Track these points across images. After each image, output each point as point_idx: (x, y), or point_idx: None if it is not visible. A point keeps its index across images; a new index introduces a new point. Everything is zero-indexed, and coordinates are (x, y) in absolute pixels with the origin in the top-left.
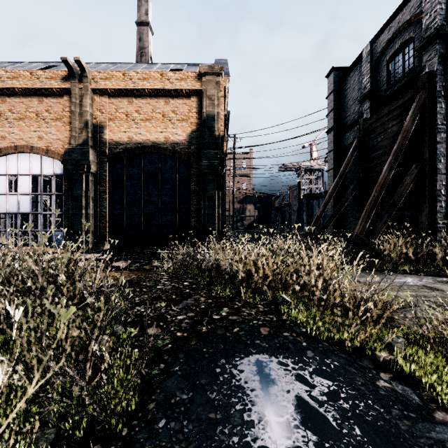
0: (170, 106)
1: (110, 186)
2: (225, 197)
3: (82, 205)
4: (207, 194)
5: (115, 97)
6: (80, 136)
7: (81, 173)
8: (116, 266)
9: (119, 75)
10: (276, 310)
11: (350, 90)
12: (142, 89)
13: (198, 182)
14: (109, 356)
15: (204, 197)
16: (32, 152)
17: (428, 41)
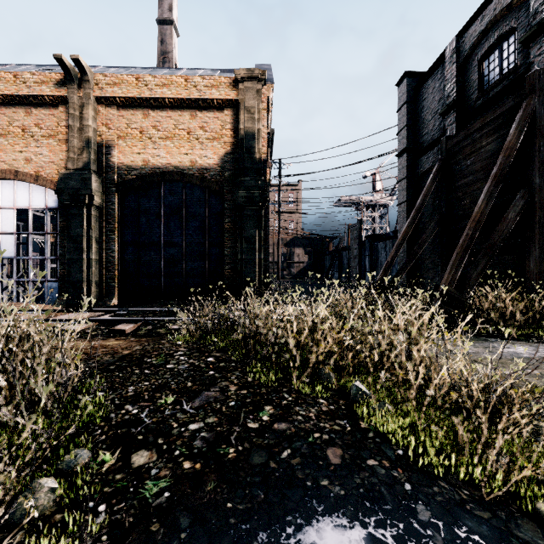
0: (197, 121)
1: (119, 223)
2: (268, 238)
3: (82, 248)
4: (245, 233)
5: (126, 109)
6: (79, 158)
7: (81, 207)
8: (120, 329)
9: (131, 80)
10: (347, 409)
11: (428, 101)
12: (161, 99)
13: (233, 218)
14: (46, 526)
15: (241, 237)
16: (17, 178)
17: (538, 29)
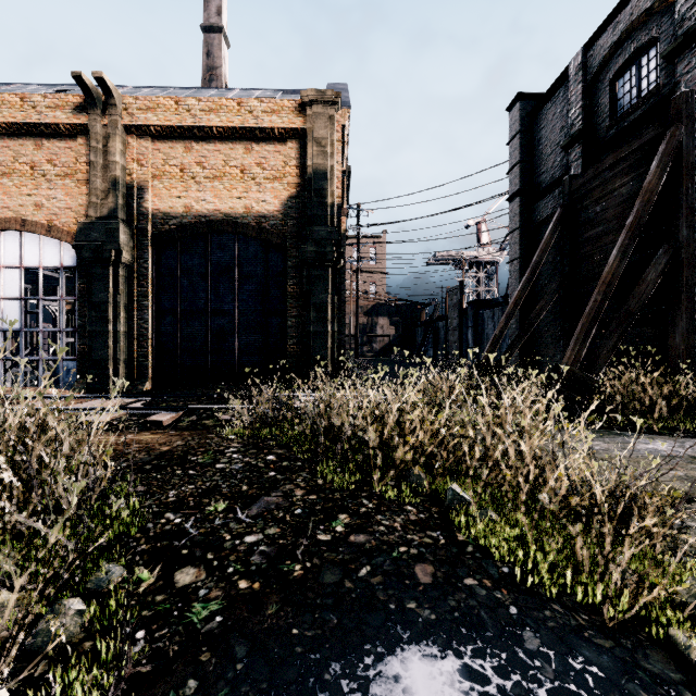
0: (254, 156)
1: (154, 286)
2: (343, 304)
3: (107, 317)
4: (314, 299)
5: (163, 140)
6: (104, 203)
7: (106, 265)
8: (156, 421)
9: (169, 104)
10: (441, 518)
11: (547, 131)
12: (207, 128)
13: (299, 280)
14: (73, 655)
15: (310, 304)
16: (24, 229)
17: (686, 41)
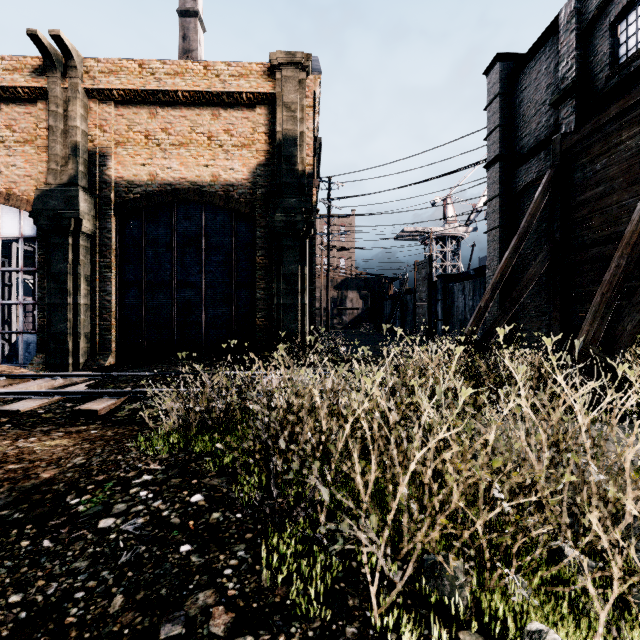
0: (221, 122)
1: (118, 257)
2: (314, 277)
3: (66, 289)
4: (284, 270)
5: (127, 106)
6: (64, 169)
7: (65, 234)
8: (89, 410)
9: (132, 67)
10: None
11: (530, 91)
12: (172, 92)
13: (268, 250)
14: None
15: (279, 275)
16: None
17: None
